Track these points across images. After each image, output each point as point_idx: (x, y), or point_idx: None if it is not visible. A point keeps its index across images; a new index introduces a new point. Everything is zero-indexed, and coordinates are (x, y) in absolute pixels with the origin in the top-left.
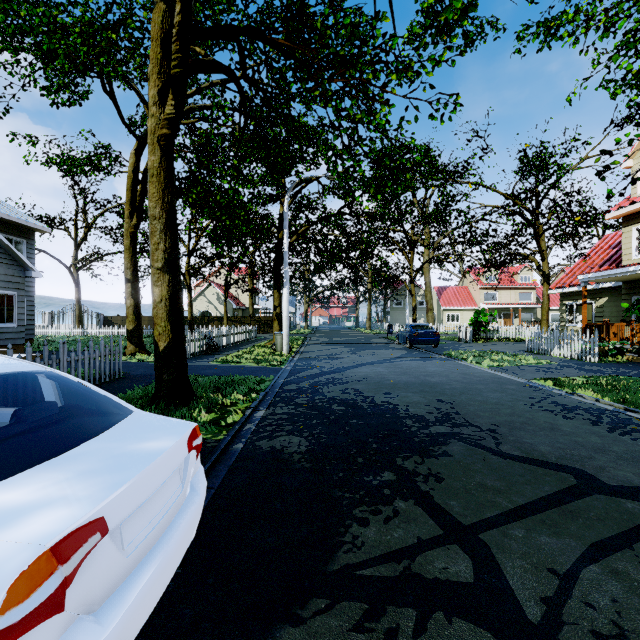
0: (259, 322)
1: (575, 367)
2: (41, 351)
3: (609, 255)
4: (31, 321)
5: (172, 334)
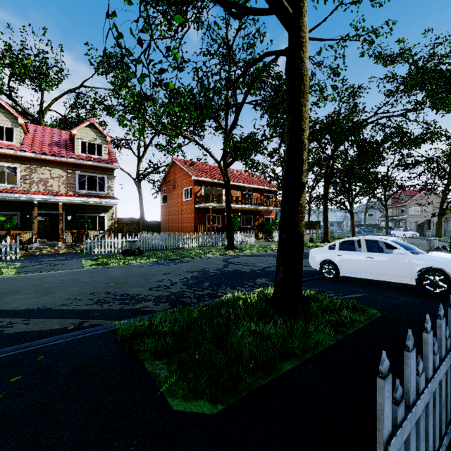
0: None
1: (45, 261)
2: None
3: None
4: None
5: None
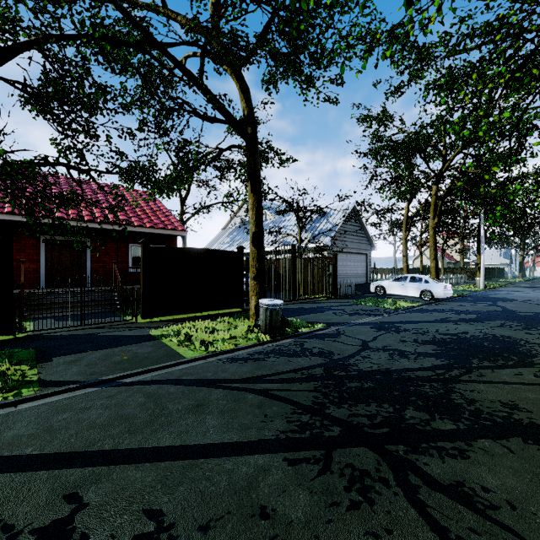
0: (468, 272)
1: None
2: None
3: None
4: None
5: (436, 275)
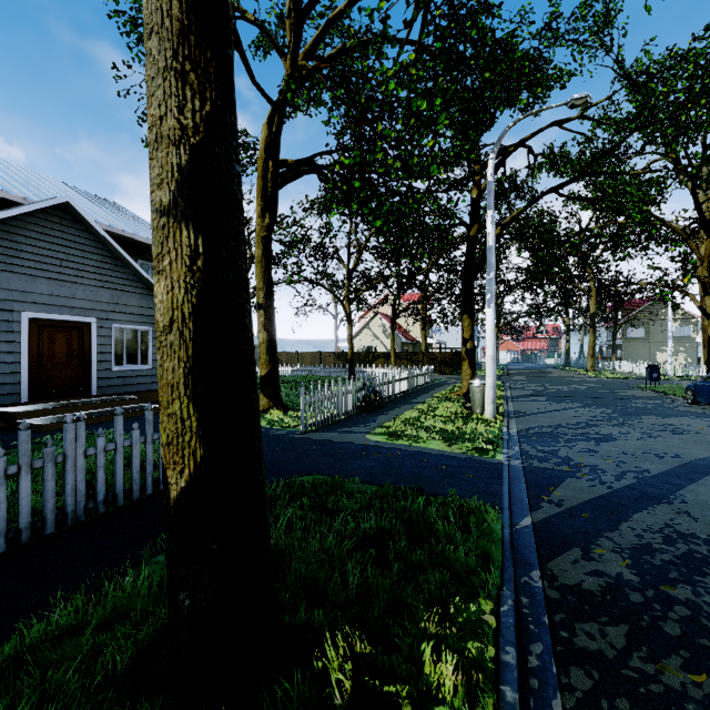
0: (433, 360)
1: None
2: None
3: None
4: None
5: (203, 446)
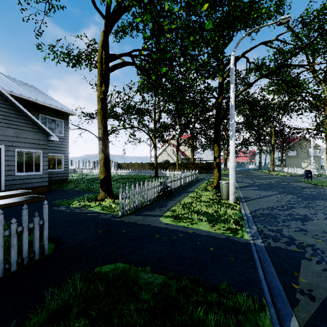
0: (197, 166)
1: None
2: (62, 189)
3: None
4: (66, 168)
5: None
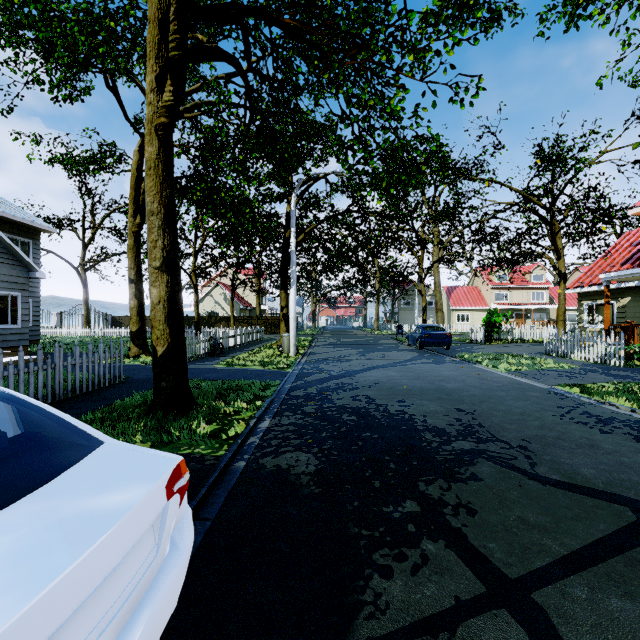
0: (266, 322)
1: (600, 372)
2: (45, 353)
3: (631, 253)
4: (37, 322)
5: (171, 338)
